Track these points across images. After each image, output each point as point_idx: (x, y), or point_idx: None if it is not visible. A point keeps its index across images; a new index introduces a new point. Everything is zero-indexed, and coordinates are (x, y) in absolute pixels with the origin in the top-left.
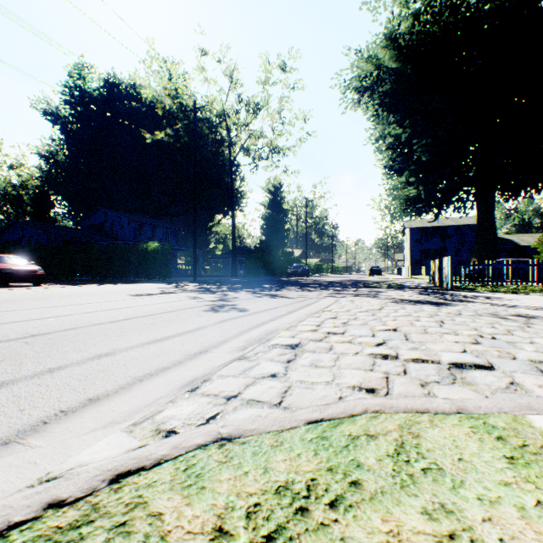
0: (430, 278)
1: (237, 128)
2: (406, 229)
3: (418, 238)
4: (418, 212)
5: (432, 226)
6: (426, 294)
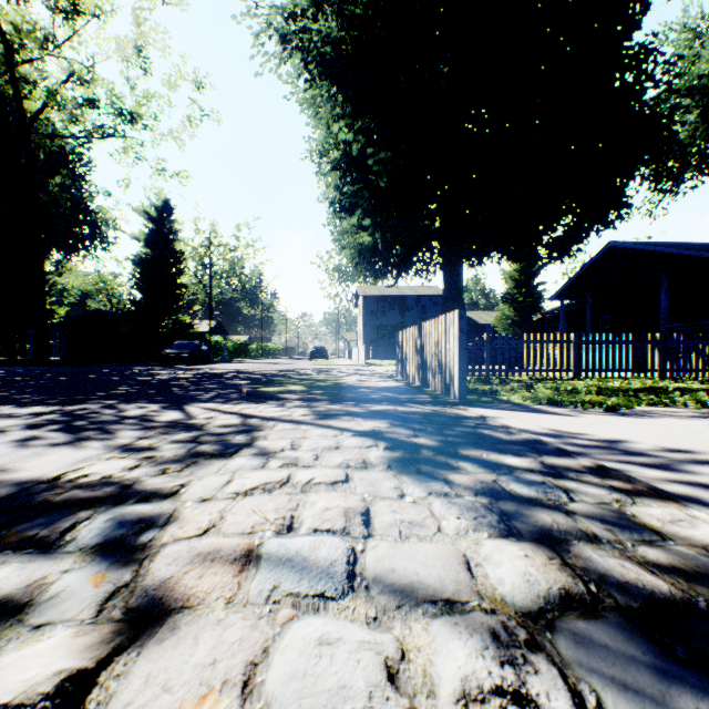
0: (399, 367)
1: (30, 44)
2: (360, 297)
3: (374, 310)
4: (375, 270)
5: (390, 294)
6: (428, 463)
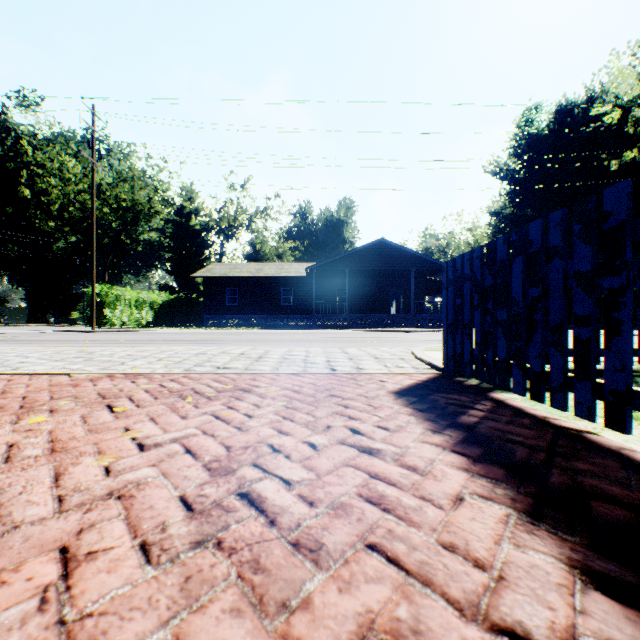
0: None
1: None
2: None
3: None
4: None
5: None
6: None
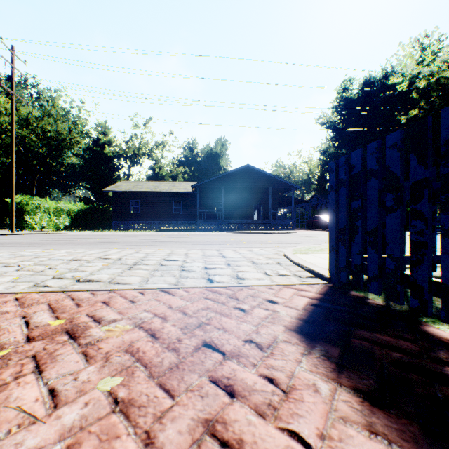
0: None
1: None
2: None
3: None
4: None
5: None
6: None
